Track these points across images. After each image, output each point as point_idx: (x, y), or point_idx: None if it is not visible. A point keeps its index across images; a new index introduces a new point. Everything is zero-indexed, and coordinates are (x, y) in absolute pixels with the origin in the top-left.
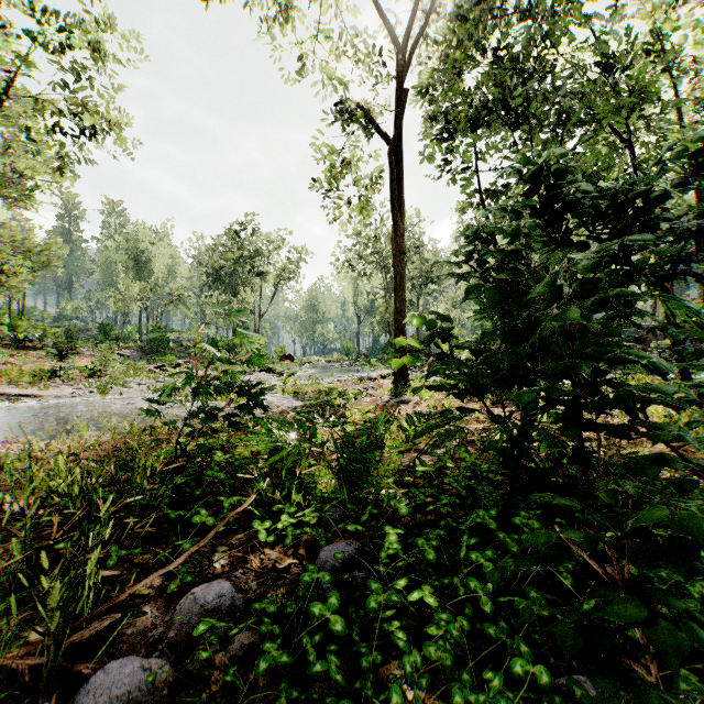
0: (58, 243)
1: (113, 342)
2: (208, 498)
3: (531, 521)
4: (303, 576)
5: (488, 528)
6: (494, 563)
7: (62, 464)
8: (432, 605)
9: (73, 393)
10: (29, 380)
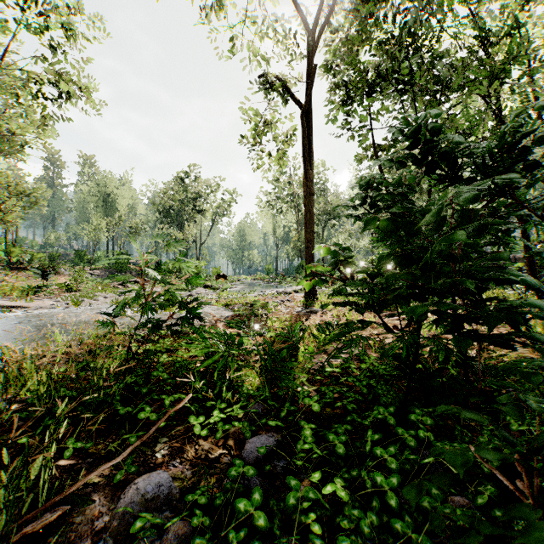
0: (43, 187)
1: (87, 264)
2: (153, 395)
3: (425, 418)
4: (230, 471)
5: (388, 423)
6: (396, 458)
7: (30, 368)
8: (344, 499)
9: (52, 304)
10: (18, 294)
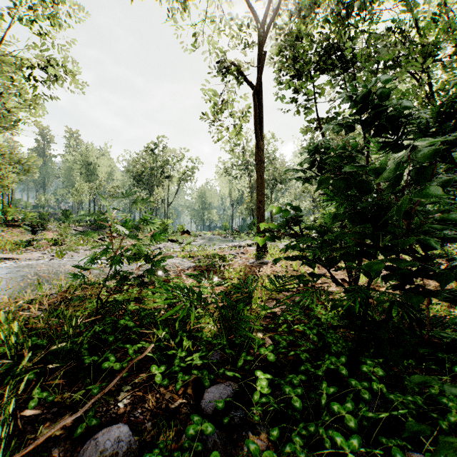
0: (35, 157)
1: (72, 222)
2: (118, 344)
3: (376, 369)
4: (188, 429)
5: (340, 373)
6: (353, 413)
7: (3, 319)
8: None
9: (39, 256)
10: (11, 247)
